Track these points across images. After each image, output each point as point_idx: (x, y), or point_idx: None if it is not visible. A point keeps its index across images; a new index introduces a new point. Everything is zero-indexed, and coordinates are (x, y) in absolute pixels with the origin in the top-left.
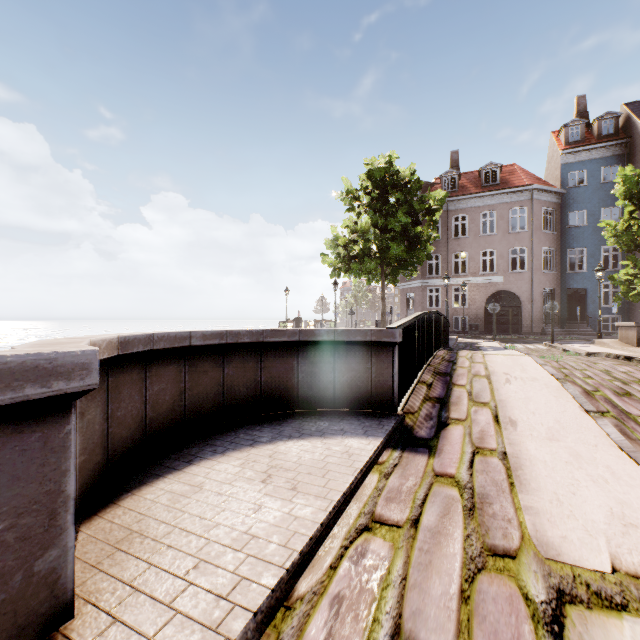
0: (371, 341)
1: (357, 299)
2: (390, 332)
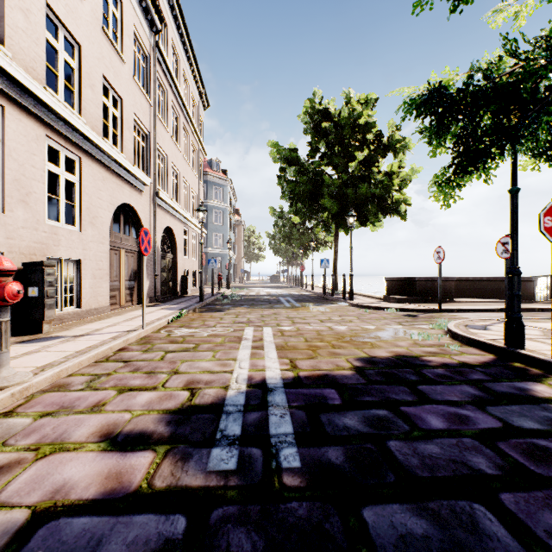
0: (526, 280)
1: None
2: (531, 278)
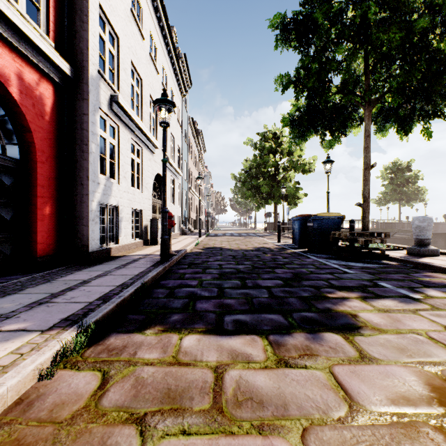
0: None
1: None
2: None
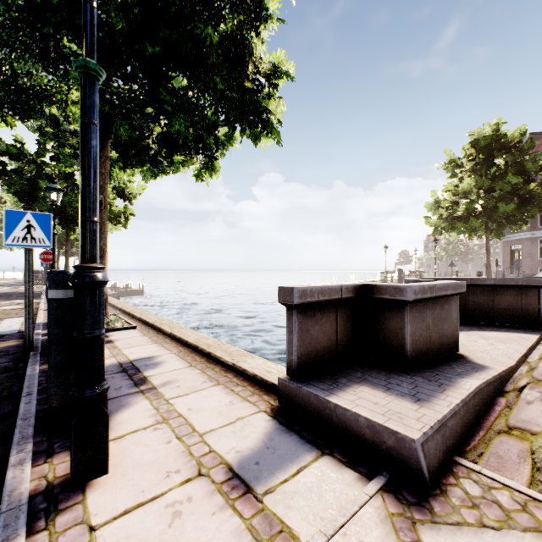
0: (521, 285)
1: (447, 251)
2: (537, 280)
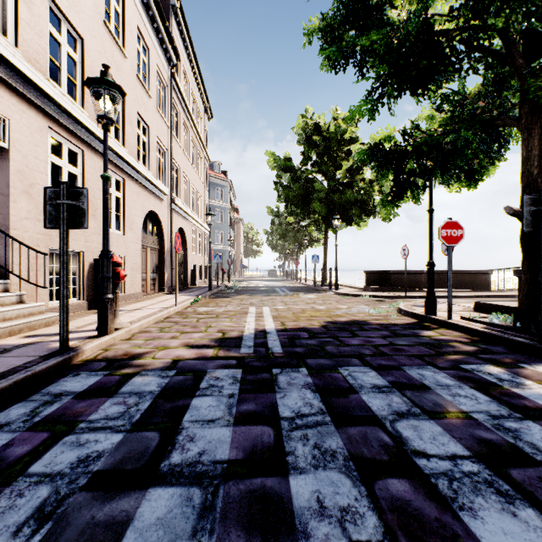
0: (483, 273)
1: None
2: (487, 271)
